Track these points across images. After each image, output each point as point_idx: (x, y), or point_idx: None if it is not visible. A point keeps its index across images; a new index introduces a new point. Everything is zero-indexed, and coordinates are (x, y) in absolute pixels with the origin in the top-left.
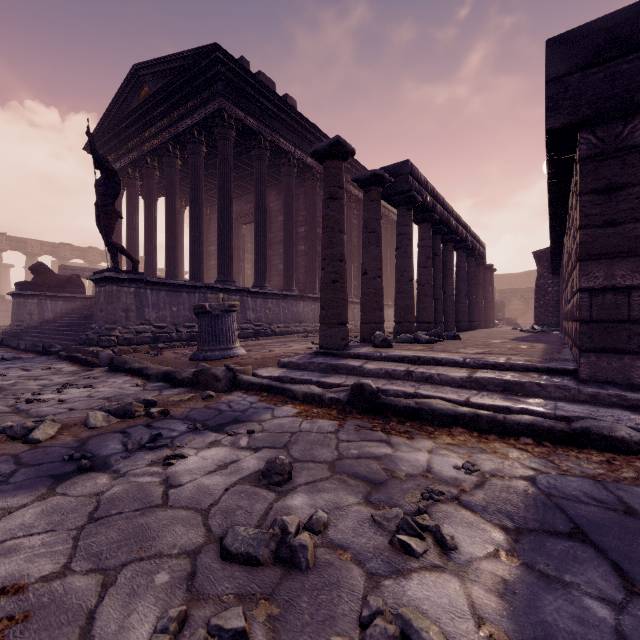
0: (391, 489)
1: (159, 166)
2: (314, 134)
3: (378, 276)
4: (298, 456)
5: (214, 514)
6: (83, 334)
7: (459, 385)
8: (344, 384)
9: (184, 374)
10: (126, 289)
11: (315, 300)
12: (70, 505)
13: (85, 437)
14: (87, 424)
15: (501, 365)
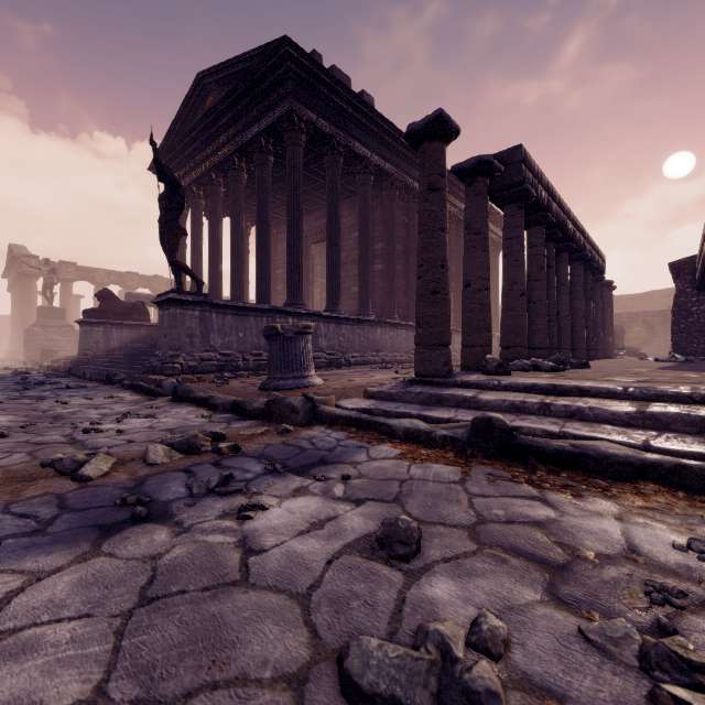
0: (585, 579)
1: (224, 182)
2: (393, 136)
3: (485, 288)
4: (418, 515)
5: (317, 604)
6: (147, 362)
7: (625, 423)
8: (456, 419)
9: (255, 404)
10: (190, 312)
11: (394, 326)
12: (117, 573)
13: (143, 475)
14: (146, 459)
15: (686, 396)
